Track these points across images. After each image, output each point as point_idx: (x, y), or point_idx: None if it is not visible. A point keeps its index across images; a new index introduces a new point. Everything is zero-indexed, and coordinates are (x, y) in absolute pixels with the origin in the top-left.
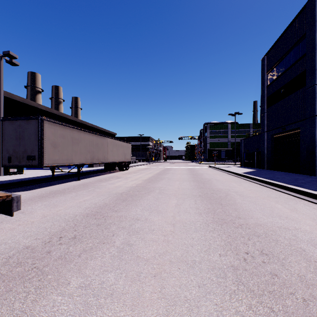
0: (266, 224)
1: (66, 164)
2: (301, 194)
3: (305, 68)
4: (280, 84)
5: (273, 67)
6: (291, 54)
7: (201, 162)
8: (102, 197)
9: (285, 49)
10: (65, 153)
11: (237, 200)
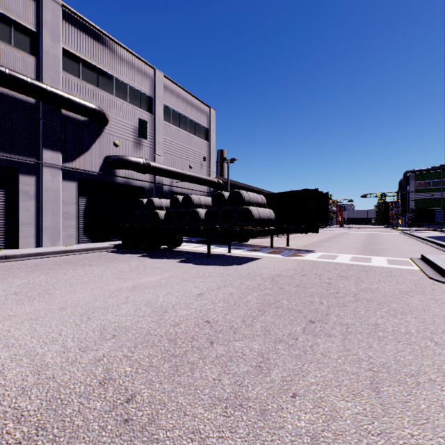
0: (385, 248)
1: None
2: (436, 245)
3: None
4: None
5: None
6: None
7: (397, 228)
8: (306, 241)
9: None
10: None
11: (384, 245)
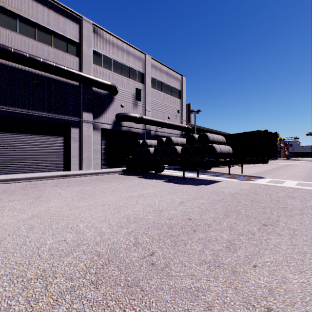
0: None
1: None
2: None
3: None
4: None
5: None
6: None
7: None
8: (257, 170)
9: None
10: None
11: None
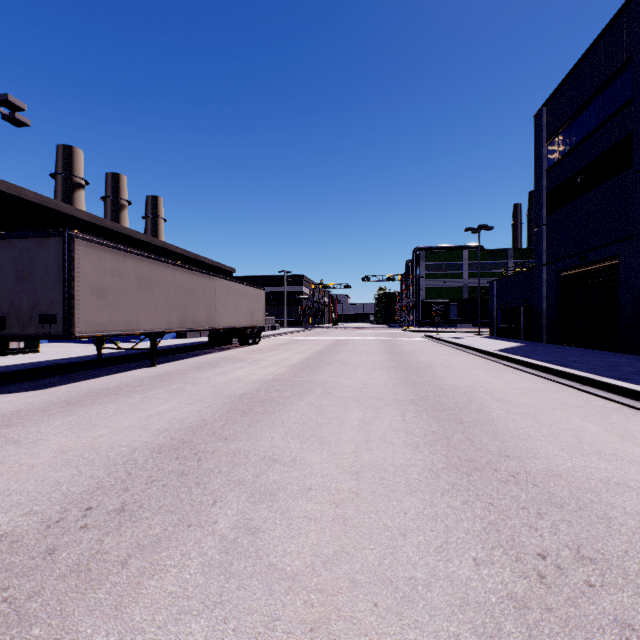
0: (573, 472)
1: (125, 333)
2: (634, 399)
3: (631, 130)
4: (575, 166)
5: (560, 129)
6: (600, 102)
7: (409, 328)
8: (199, 404)
9: (586, 92)
10: (123, 310)
11: (494, 413)
